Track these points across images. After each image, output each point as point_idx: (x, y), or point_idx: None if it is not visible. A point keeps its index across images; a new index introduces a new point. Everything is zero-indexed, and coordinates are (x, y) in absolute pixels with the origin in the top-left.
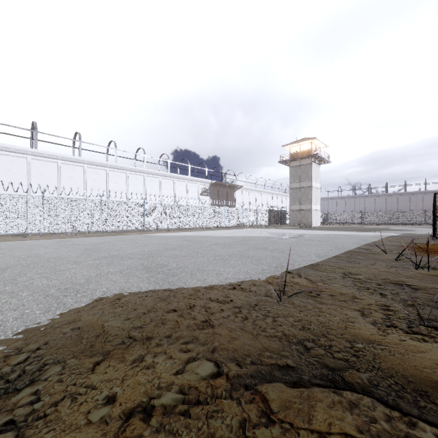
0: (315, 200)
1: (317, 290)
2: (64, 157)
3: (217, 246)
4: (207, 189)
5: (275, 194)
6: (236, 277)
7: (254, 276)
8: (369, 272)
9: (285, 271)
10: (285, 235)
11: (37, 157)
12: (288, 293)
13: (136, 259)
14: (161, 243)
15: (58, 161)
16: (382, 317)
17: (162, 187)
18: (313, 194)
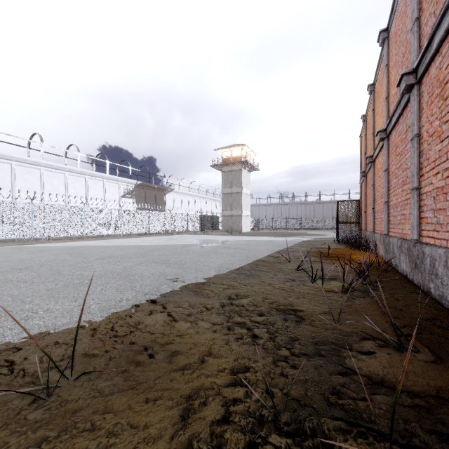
0: (246, 206)
1: (160, 343)
2: None
3: (105, 260)
4: (131, 191)
5: (209, 199)
6: (49, 324)
7: (89, 317)
8: (261, 292)
9: (152, 300)
10: (205, 243)
11: None
12: (92, 364)
13: None
14: (22, 259)
15: None
16: (214, 420)
17: (69, 185)
18: (243, 199)
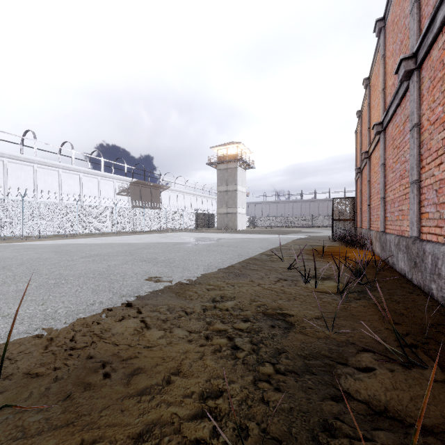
0: (241, 203)
1: (123, 357)
2: None
3: (90, 258)
4: (127, 189)
5: (205, 197)
6: (2, 333)
7: (51, 323)
8: (249, 293)
9: (128, 303)
10: (199, 240)
11: None
12: (31, 388)
13: None
14: (3, 257)
15: None
16: None
17: (63, 182)
18: (239, 197)
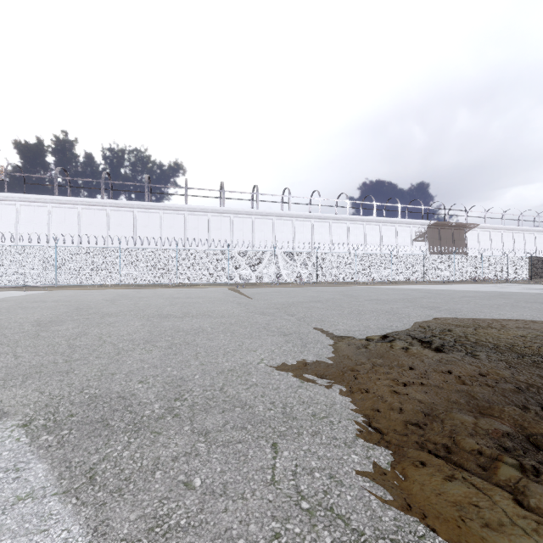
0: None
1: None
2: (278, 213)
3: (471, 298)
4: (423, 233)
5: (541, 232)
6: (522, 317)
7: (542, 318)
8: None
9: None
10: None
11: (258, 216)
12: None
13: (401, 302)
14: (400, 293)
15: (273, 218)
16: None
17: (366, 234)
18: None
